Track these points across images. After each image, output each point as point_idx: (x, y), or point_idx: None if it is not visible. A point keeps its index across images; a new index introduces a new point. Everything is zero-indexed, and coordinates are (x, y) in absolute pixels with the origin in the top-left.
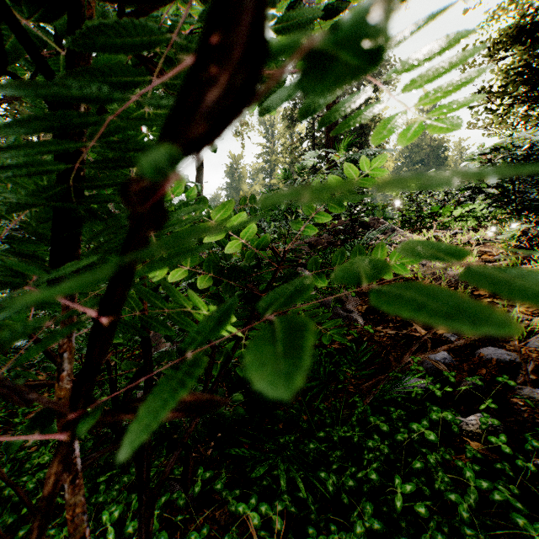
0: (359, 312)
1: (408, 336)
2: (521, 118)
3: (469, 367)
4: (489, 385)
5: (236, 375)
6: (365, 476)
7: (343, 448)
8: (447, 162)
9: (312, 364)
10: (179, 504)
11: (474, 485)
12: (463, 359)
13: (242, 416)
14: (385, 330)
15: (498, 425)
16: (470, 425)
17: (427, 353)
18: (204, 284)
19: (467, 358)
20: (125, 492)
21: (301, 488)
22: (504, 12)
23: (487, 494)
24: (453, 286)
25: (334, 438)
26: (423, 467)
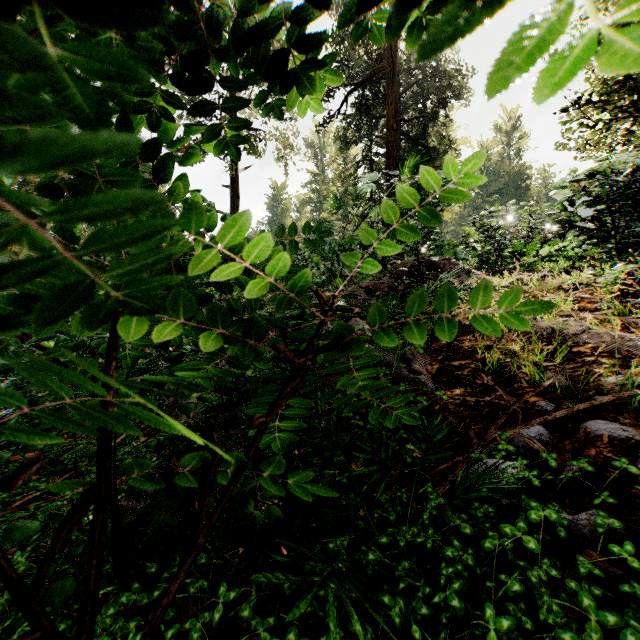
0: (428, 373)
1: (492, 404)
2: (625, 135)
3: (573, 446)
4: (601, 470)
5: None
6: (443, 600)
7: (412, 556)
8: (529, 193)
9: (370, 442)
10: (192, 637)
11: (596, 618)
12: (564, 435)
13: (278, 519)
14: (462, 397)
15: (619, 528)
16: (580, 527)
17: (518, 427)
18: (208, 343)
19: (570, 434)
20: (120, 619)
21: (357, 630)
22: (604, 6)
23: (609, 626)
24: (545, 341)
25: (401, 543)
26: (523, 591)
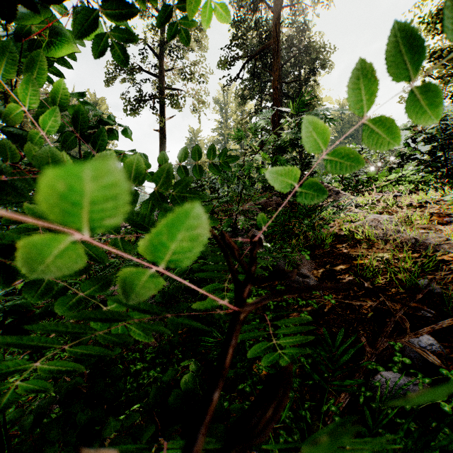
0: (314, 276)
1: (375, 308)
2: None
3: None
4: None
5: (171, 396)
6: None
7: None
8: None
9: None
10: None
11: None
12: None
13: None
14: (348, 301)
15: None
16: None
17: (407, 336)
18: None
19: None
20: None
21: None
22: None
23: None
24: (410, 250)
25: None
26: None
